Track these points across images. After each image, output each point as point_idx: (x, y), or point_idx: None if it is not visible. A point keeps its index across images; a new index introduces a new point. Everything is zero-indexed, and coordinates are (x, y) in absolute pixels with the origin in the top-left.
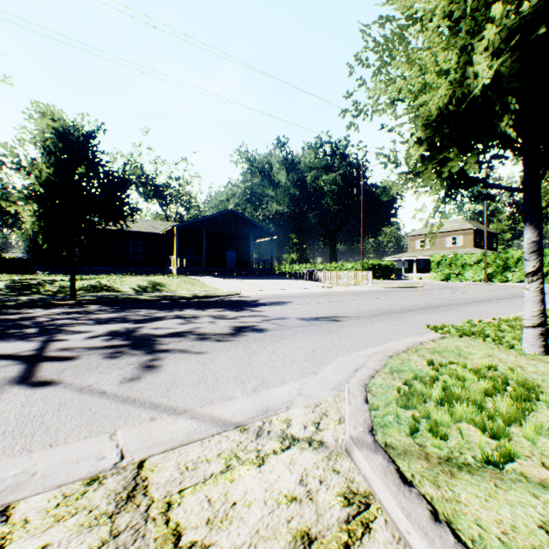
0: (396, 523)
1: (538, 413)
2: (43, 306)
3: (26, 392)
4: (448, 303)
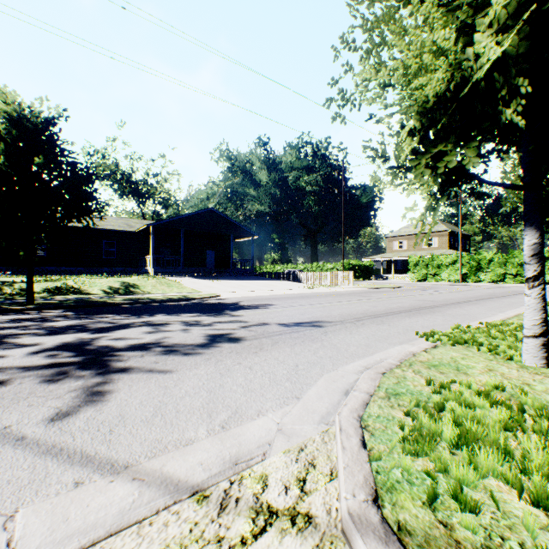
0: None
1: None
2: None
3: None
4: (429, 304)
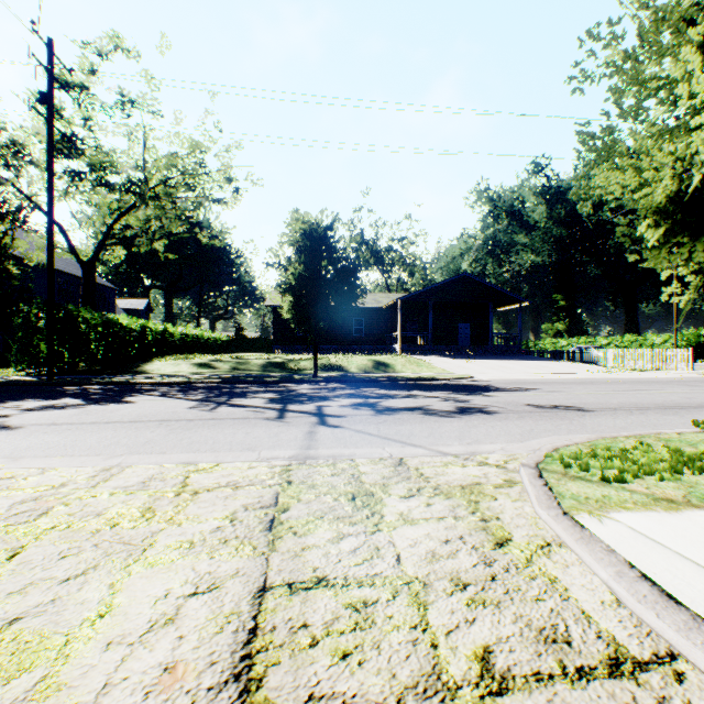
0: (525, 486)
1: (696, 477)
2: (296, 382)
3: (329, 429)
4: None
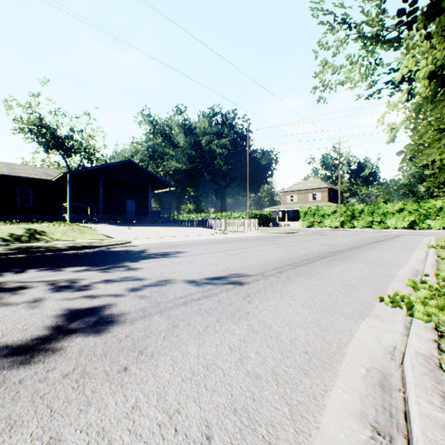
0: None
1: None
2: None
3: None
4: (336, 249)
